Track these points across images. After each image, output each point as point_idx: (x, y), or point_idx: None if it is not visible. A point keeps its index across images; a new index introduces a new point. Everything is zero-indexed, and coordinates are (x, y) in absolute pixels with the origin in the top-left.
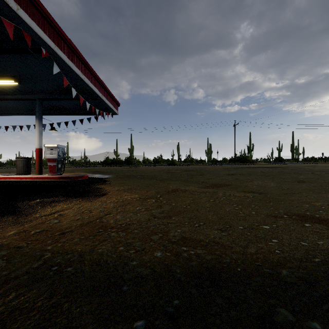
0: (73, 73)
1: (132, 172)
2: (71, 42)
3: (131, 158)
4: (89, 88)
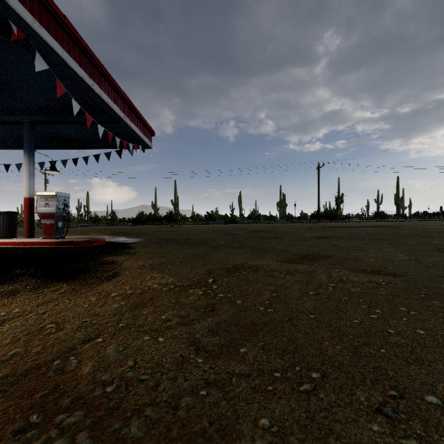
0: (73, 74)
1: (174, 234)
2: (66, 20)
3: (175, 213)
4: (102, 103)
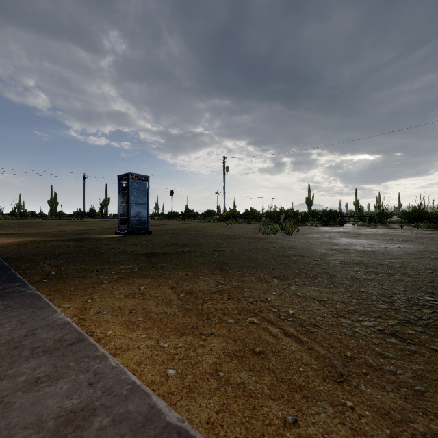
0: None
1: None
2: None
3: None
4: None
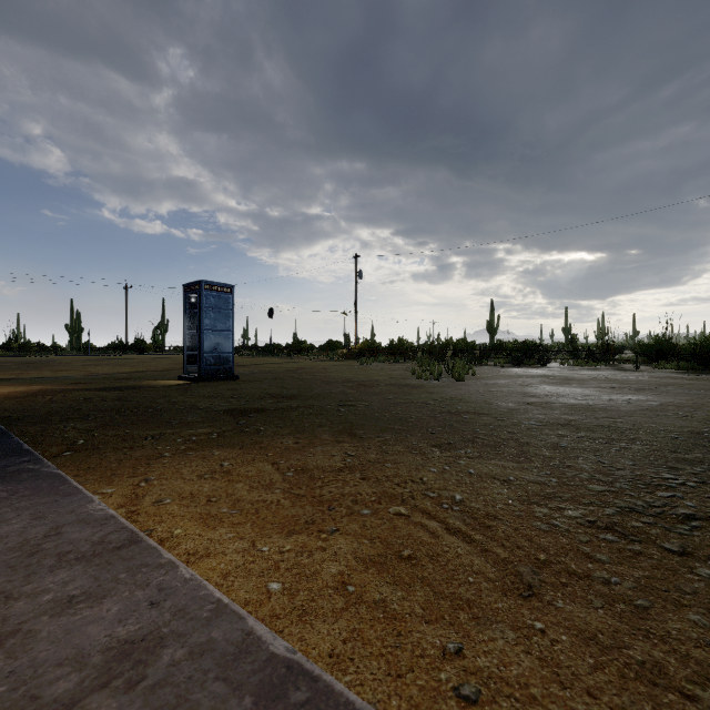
0: None
1: None
2: None
3: None
4: None
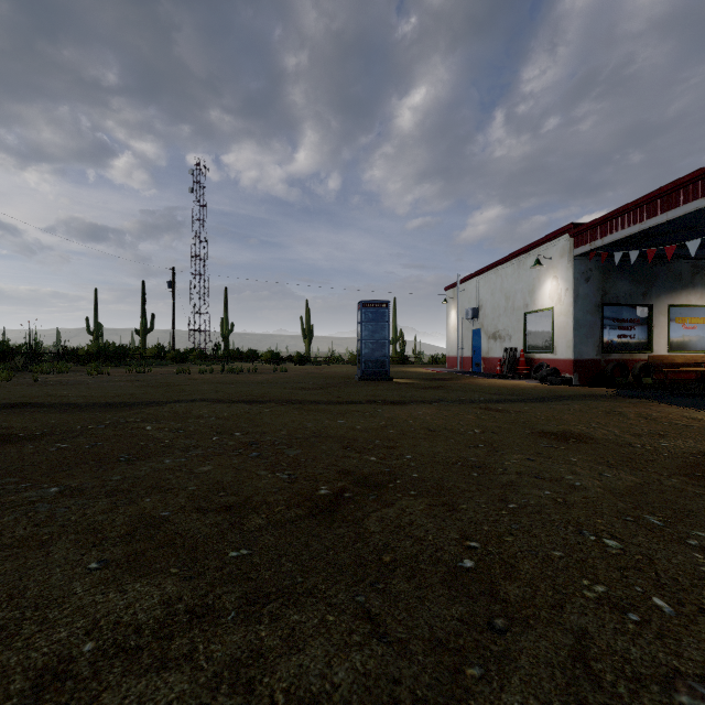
0: None
1: None
2: None
3: None
4: None
